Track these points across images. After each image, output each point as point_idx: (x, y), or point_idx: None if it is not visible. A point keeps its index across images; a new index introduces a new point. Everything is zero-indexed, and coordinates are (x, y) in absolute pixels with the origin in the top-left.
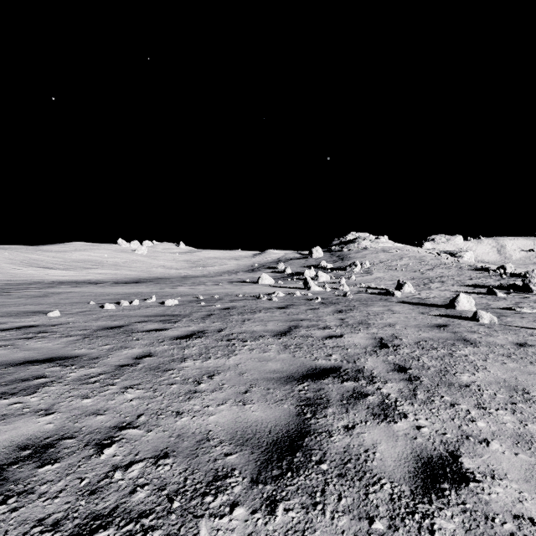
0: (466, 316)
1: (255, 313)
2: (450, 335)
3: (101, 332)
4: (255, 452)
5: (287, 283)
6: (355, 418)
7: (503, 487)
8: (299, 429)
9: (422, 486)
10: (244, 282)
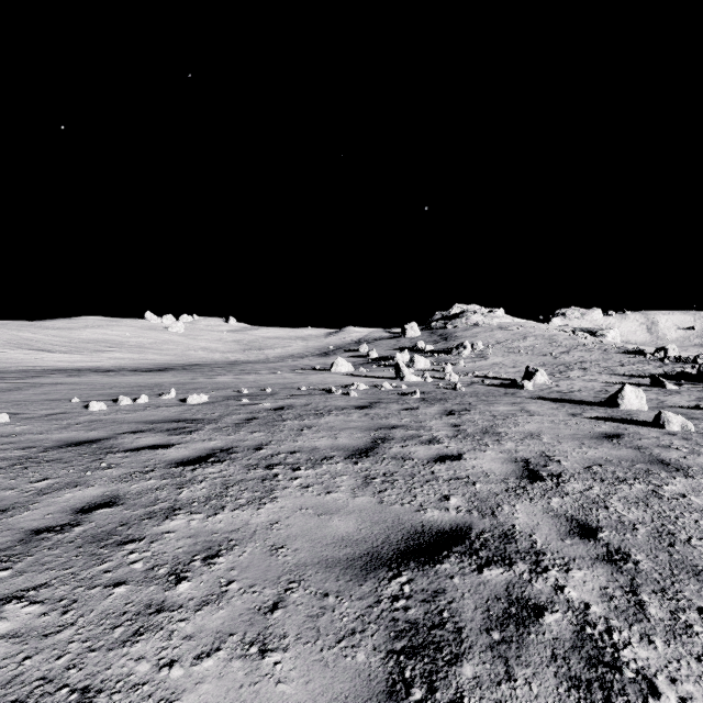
0: (640, 420)
1: (322, 416)
2: (633, 453)
3: (55, 451)
4: None
5: (372, 371)
6: (534, 701)
7: None
8: None
9: None
10: (312, 370)
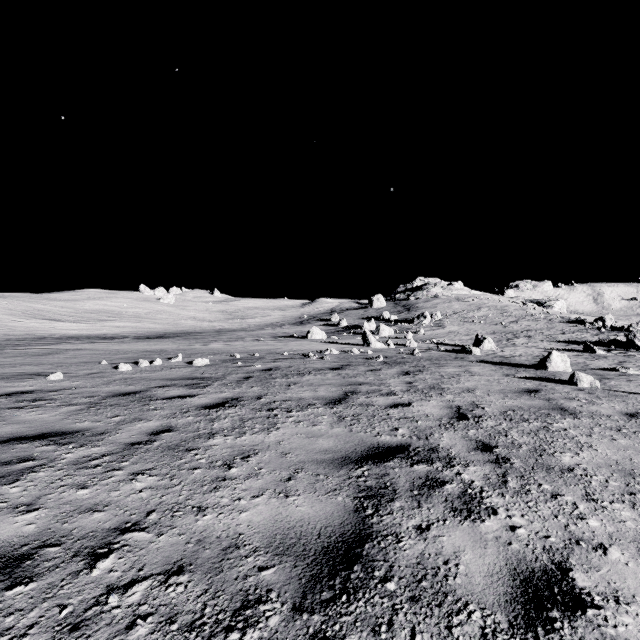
0: (560, 379)
1: (303, 375)
2: (543, 403)
3: (112, 399)
4: (298, 565)
5: (342, 338)
6: (430, 515)
7: (633, 616)
8: (357, 530)
9: (524, 614)
10: (290, 337)
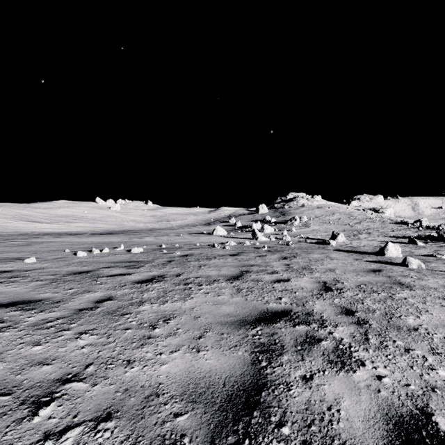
0: (395, 262)
1: (211, 259)
2: (385, 279)
3: (69, 276)
4: (207, 411)
5: (238, 234)
6: (312, 366)
7: None
8: (255, 380)
9: None
10: (201, 234)
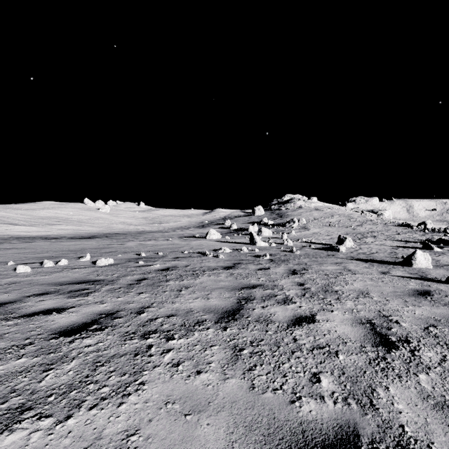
0: (434, 277)
1: (197, 276)
2: None
3: None
4: None
5: (233, 238)
6: None
7: None
8: None
9: None
10: (193, 237)
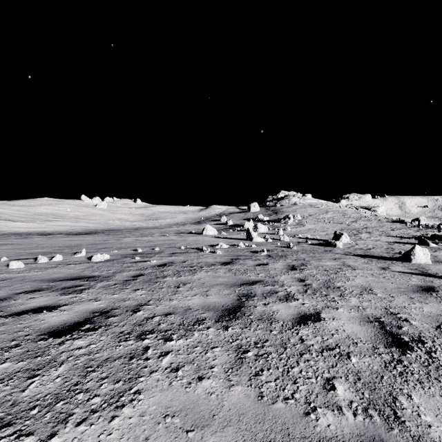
0: (435, 273)
1: (195, 272)
2: None
3: None
4: None
5: (230, 234)
6: None
7: None
8: None
9: None
10: (189, 233)
